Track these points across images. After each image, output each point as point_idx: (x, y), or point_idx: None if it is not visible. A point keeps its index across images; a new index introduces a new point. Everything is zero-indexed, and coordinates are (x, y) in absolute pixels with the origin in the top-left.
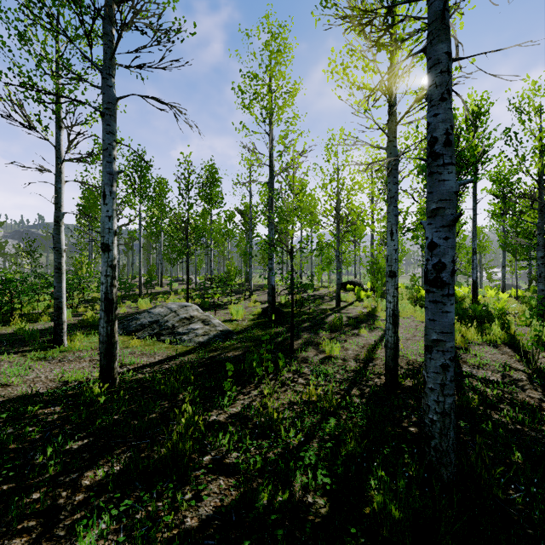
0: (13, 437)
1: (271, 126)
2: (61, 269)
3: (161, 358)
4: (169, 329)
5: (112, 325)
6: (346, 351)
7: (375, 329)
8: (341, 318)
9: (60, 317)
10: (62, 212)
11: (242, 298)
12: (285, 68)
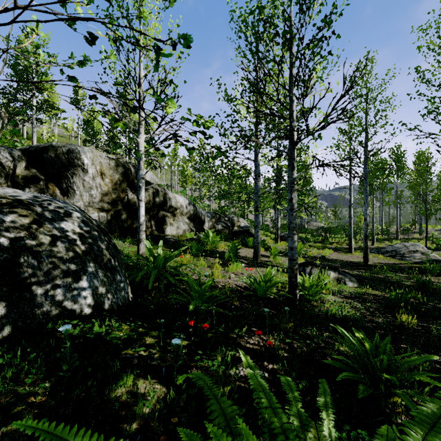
0: (342, 263)
1: None
2: (351, 224)
3: (390, 263)
4: (400, 254)
5: (367, 244)
6: None
7: None
8: None
9: (350, 242)
10: (351, 203)
11: None
12: None
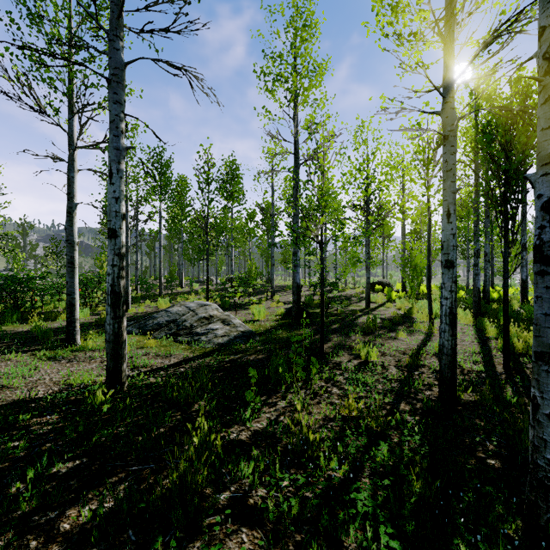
0: None
1: (296, 108)
2: (74, 263)
3: (177, 361)
4: (186, 329)
5: (120, 322)
6: (384, 356)
7: (415, 332)
8: (374, 320)
9: (72, 314)
10: (75, 203)
11: (264, 298)
12: (312, 45)
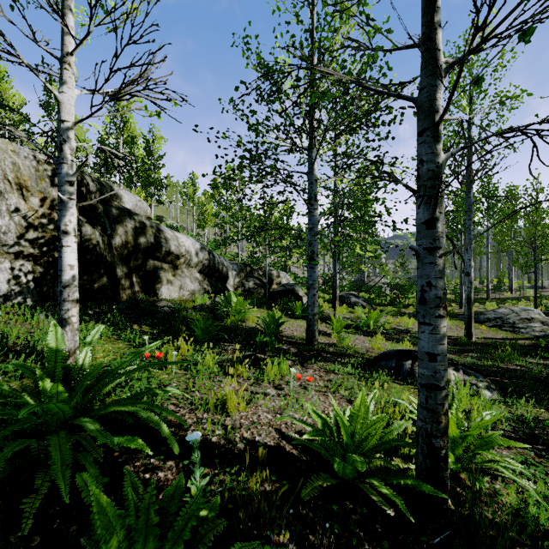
0: None
1: None
2: None
3: (500, 337)
4: (509, 323)
5: (470, 311)
6: None
7: None
8: None
9: None
10: None
11: None
12: None
